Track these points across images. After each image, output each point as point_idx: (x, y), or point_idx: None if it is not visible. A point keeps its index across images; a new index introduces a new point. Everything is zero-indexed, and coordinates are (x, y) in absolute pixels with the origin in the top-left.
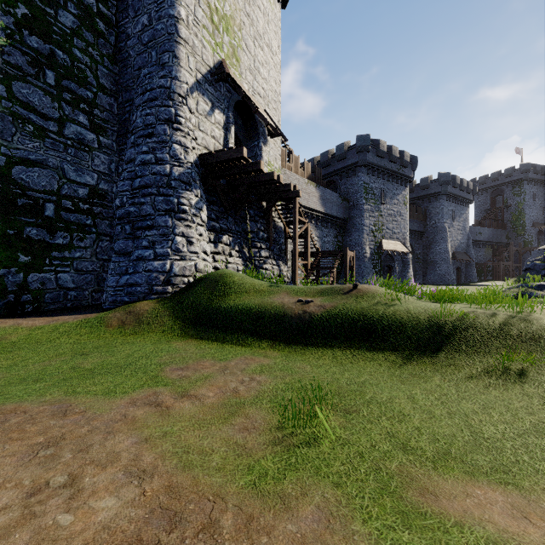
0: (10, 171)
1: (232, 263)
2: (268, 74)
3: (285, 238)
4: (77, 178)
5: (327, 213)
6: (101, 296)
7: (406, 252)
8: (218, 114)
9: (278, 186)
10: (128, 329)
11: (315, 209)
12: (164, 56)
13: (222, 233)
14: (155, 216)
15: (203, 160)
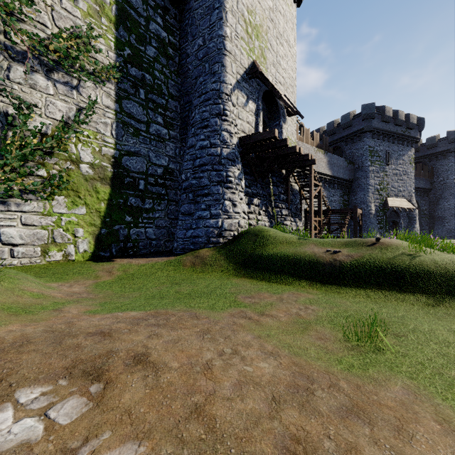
0: (121, 160)
1: (260, 220)
2: (287, 65)
3: (300, 198)
4: (157, 161)
5: (334, 175)
6: (170, 245)
7: (412, 208)
8: (251, 104)
9: (298, 157)
10: (197, 269)
11: (323, 172)
12: (215, 66)
13: (253, 197)
14: (210, 186)
15: (242, 141)
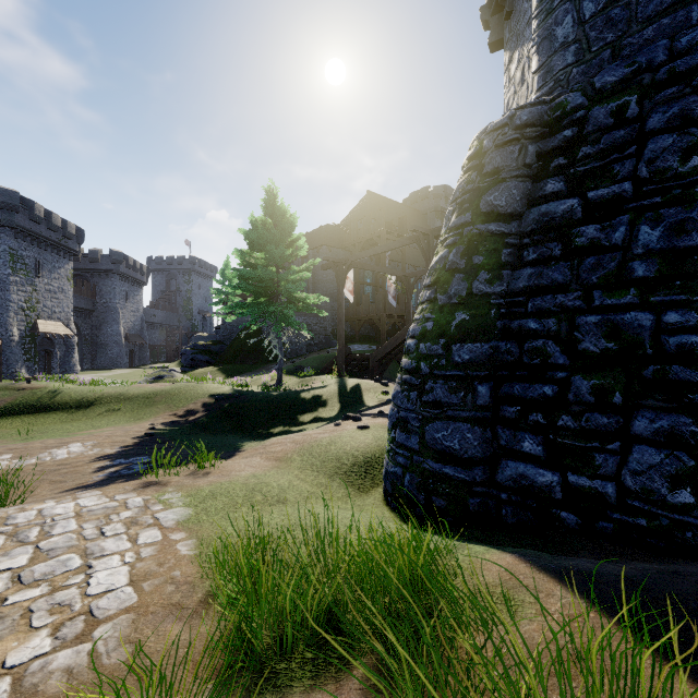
0: None
1: None
2: None
3: None
4: None
5: None
6: None
7: (71, 335)
8: None
9: None
10: None
11: None
12: None
13: None
14: None
15: None
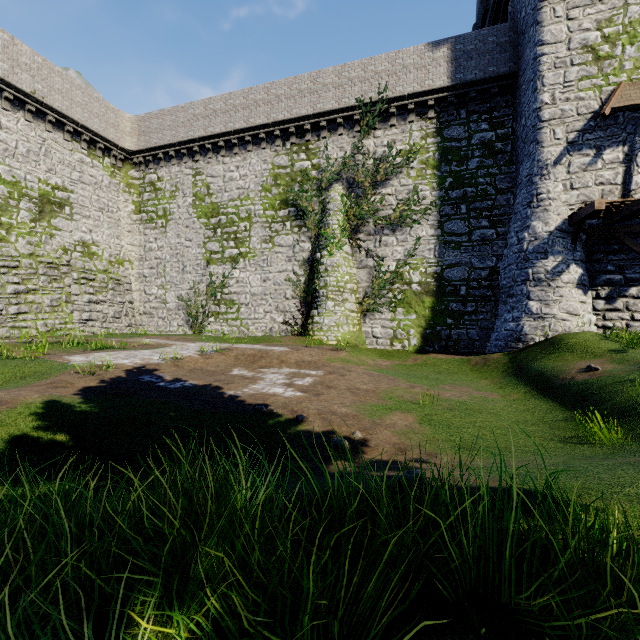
0: (443, 274)
1: None
2: None
3: None
4: (480, 265)
5: None
6: None
7: None
8: (610, 153)
9: None
10: (475, 368)
11: None
12: (530, 148)
13: (631, 285)
14: (514, 287)
15: (570, 221)
